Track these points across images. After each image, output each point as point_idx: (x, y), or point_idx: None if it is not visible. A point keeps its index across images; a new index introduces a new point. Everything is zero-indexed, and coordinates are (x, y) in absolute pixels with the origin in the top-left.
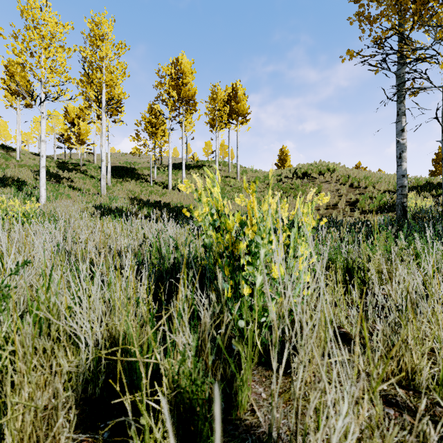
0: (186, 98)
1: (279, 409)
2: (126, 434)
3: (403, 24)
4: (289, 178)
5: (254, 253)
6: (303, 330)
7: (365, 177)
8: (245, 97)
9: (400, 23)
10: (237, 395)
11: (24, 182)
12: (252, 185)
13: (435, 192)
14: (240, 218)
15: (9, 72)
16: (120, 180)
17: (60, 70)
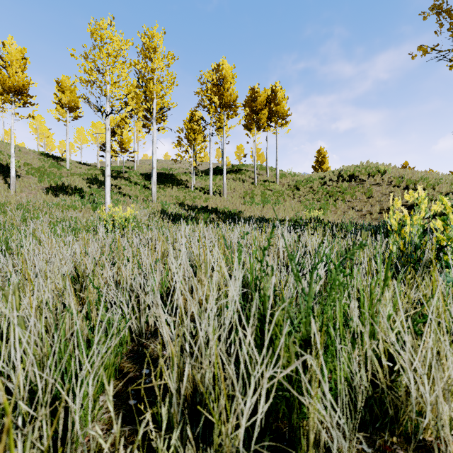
0: (228, 103)
1: None
2: None
3: None
4: (334, 181)
5: None
6: None
7: (422, 178)
8: (285, 98)
9: None
10: None
11: (81, 190)
12: None
13: None
14: None
15: (60, 87)
16: (162, 186)
17: (123, 85)
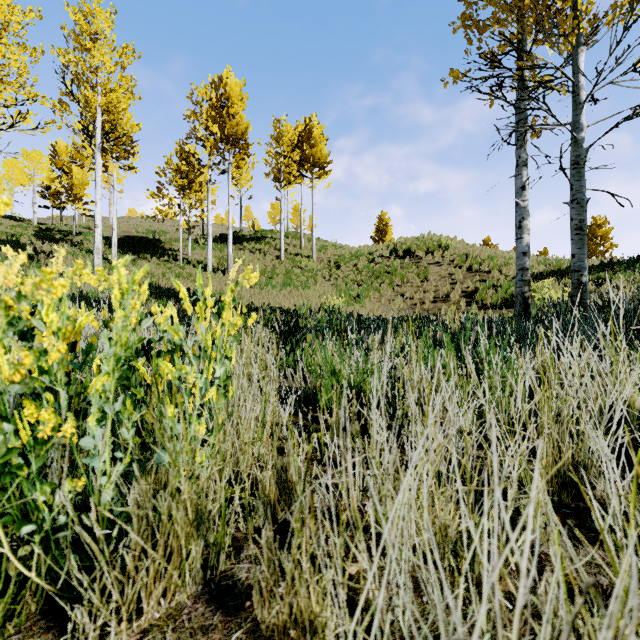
0: (233, 136)
1: None
2: None
3: (524, 34)
4: (386, 257)
5: None
6: None
7: (490, 257)
8: (323, 138)
9: (520, 33)
10: None
11: None
12: None
13: None
14: None
15: None
16: (134, 257)
17: (16, 82)
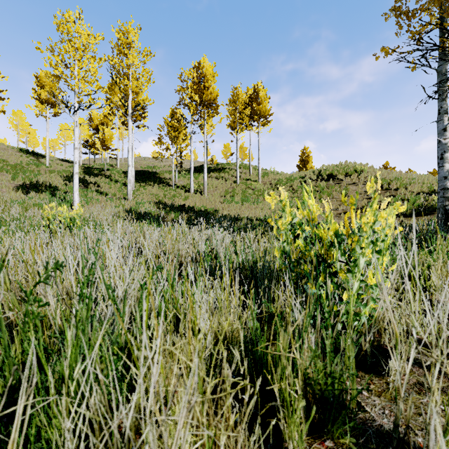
0: (208, 102)
1: (385, 406)
2: (255, 420)
3: (445, 17)
4: (313, 180)
5: (353, 262)
6: (443, 333)
7: (396, 178)
8: (267, 98)
9: (442, 17)
10: (344, 392)
11: (56, 187)
12: (351, 199)
13: None
14: (335, 228)
15: (39, 82)
16: (143, 184)
17: (92, 80)
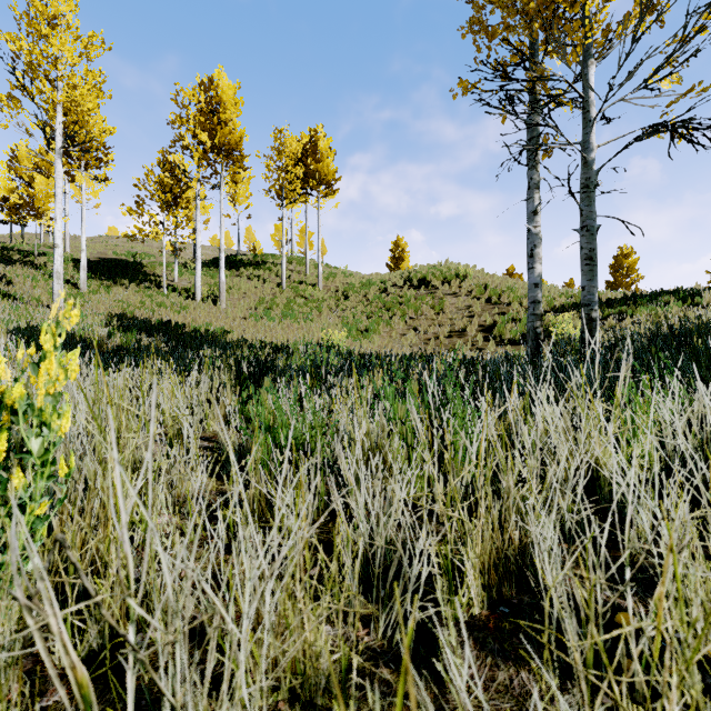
0: (226, 146)
1: None
2: None
3: (536, 43)
4: (399, 286)
5: None
6: None
7: (510, 288)
8: (331, 152)
9: (532, 42)
10: None
11: None
12: None
13: (602, 312)
14: None
15: None
16: (109, 283)
17: None
